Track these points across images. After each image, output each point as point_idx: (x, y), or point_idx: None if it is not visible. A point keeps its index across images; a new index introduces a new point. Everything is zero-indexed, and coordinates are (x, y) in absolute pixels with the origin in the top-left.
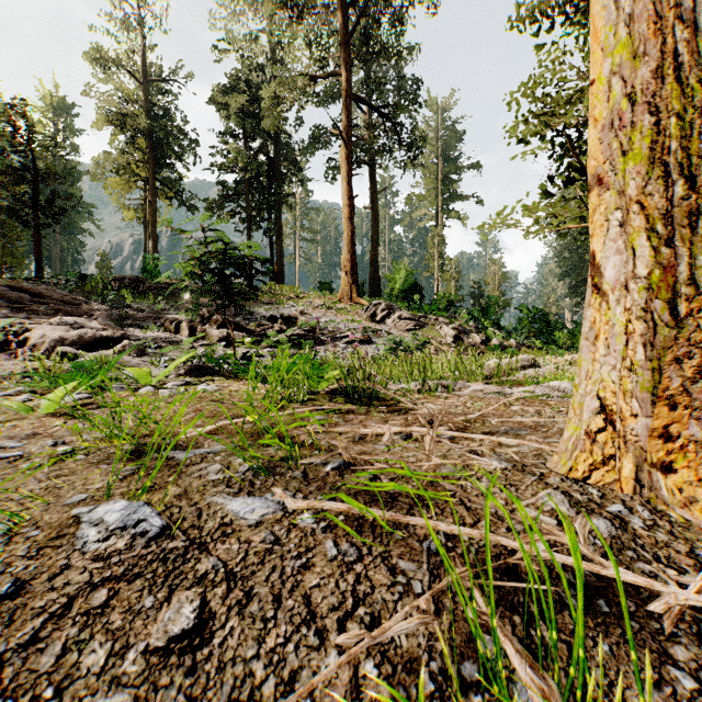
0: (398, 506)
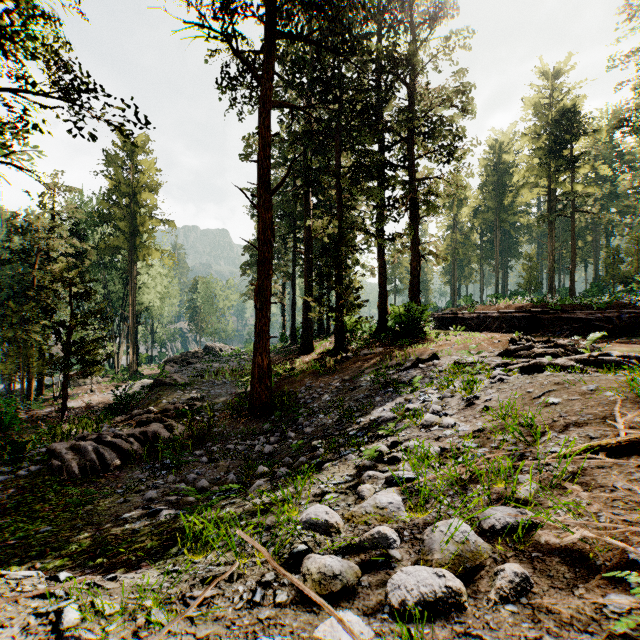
0: (634, 405)
